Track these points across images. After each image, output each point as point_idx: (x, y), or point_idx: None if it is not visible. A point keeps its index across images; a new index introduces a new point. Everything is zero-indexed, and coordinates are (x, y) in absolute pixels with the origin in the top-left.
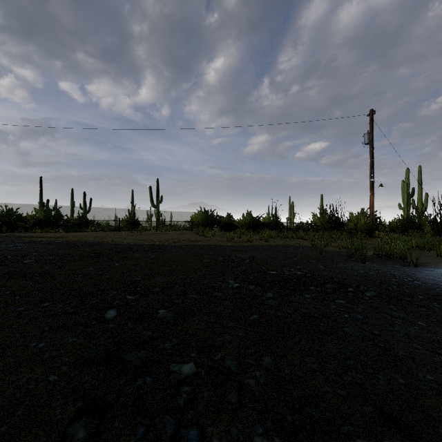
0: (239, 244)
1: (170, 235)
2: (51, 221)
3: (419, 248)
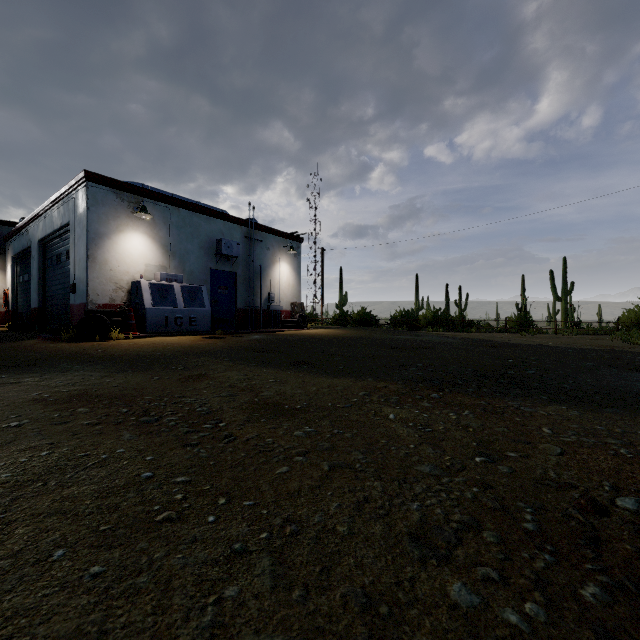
0: None
1: (574, 339)
2: (438, 321)
3: None
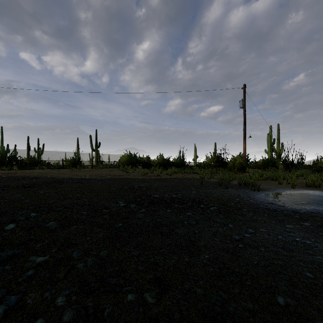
0: (149, 178)
1: (101, 171)
2: (6, 161)
3: (270, 179)
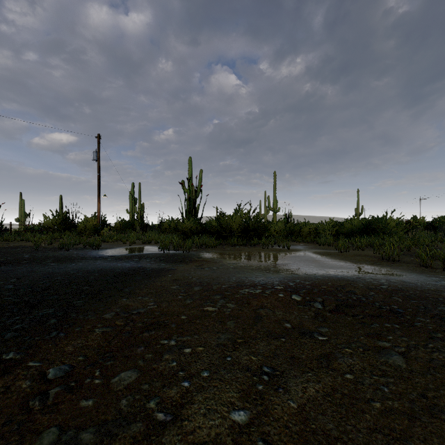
0: None
1: None
2: None
3: (120, 241)
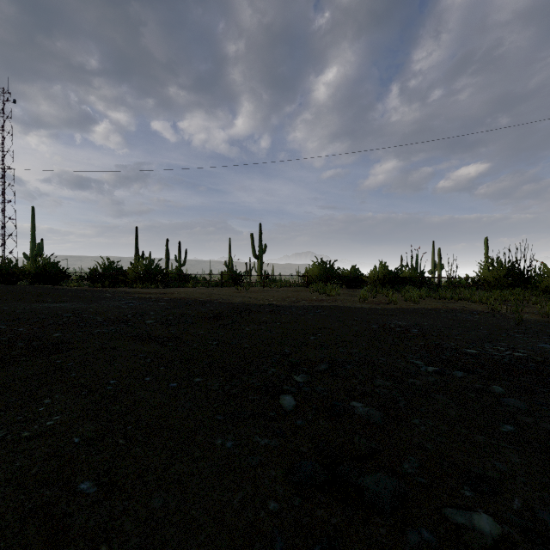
0: (379, 306)
1: (282, 292)
2: (151, 275)
3: None
